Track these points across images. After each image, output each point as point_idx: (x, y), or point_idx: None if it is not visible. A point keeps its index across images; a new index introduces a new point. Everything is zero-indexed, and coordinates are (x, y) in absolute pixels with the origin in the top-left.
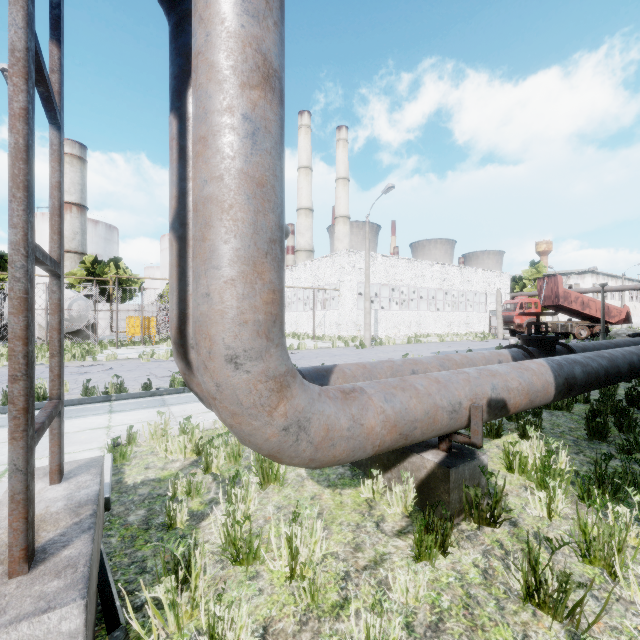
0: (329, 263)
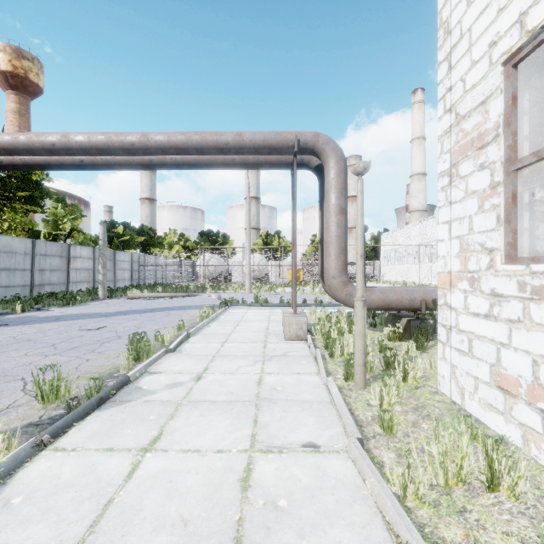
0: (435, 222)
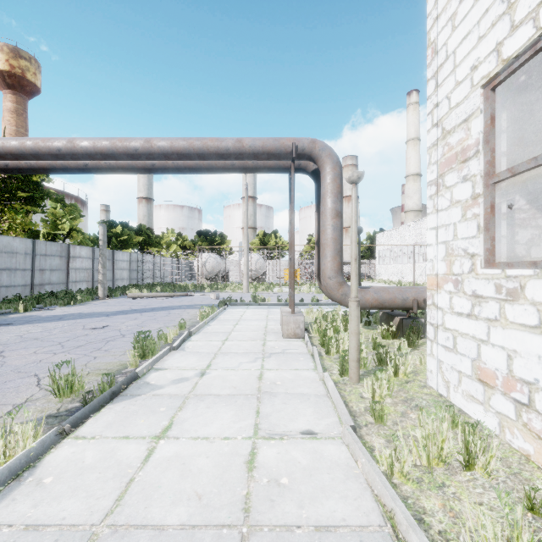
0: None
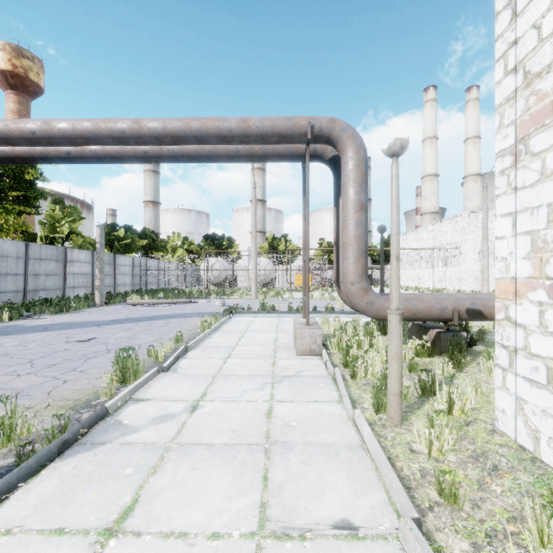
0: (450, 225)
